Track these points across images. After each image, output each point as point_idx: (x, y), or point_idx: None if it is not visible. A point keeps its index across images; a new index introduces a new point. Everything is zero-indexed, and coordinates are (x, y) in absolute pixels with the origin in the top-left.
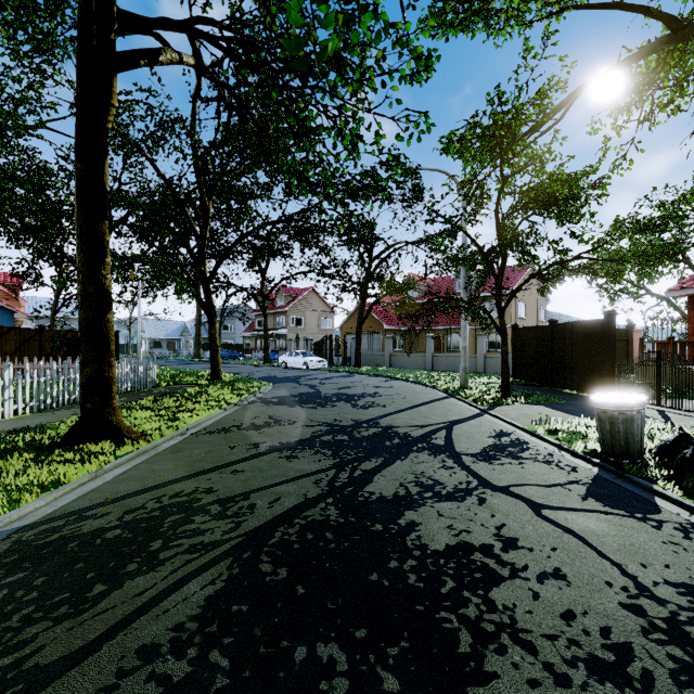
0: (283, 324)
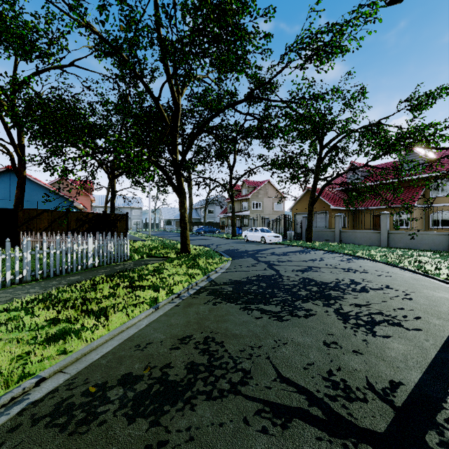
0: (246, 208)
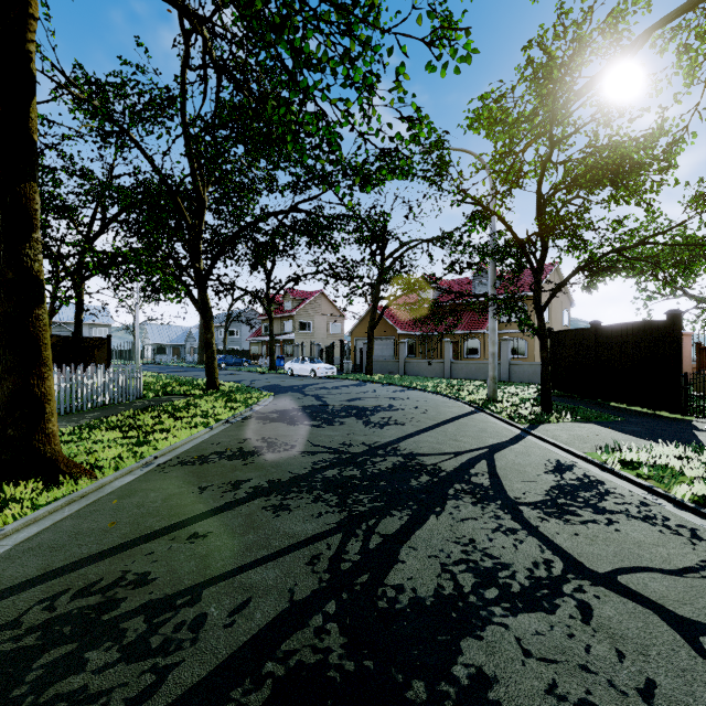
0: (290, 329)
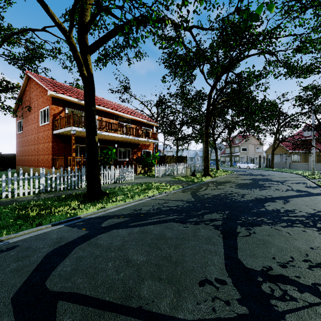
0: (237, 151)
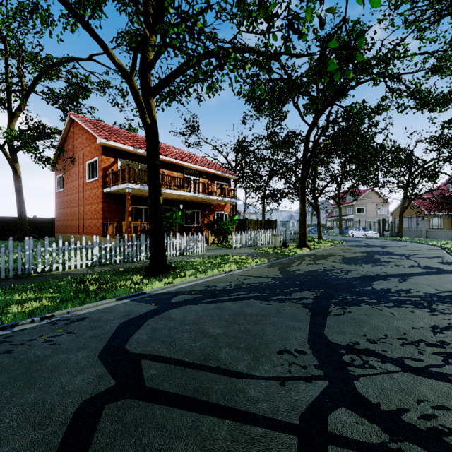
0: (351, 212)
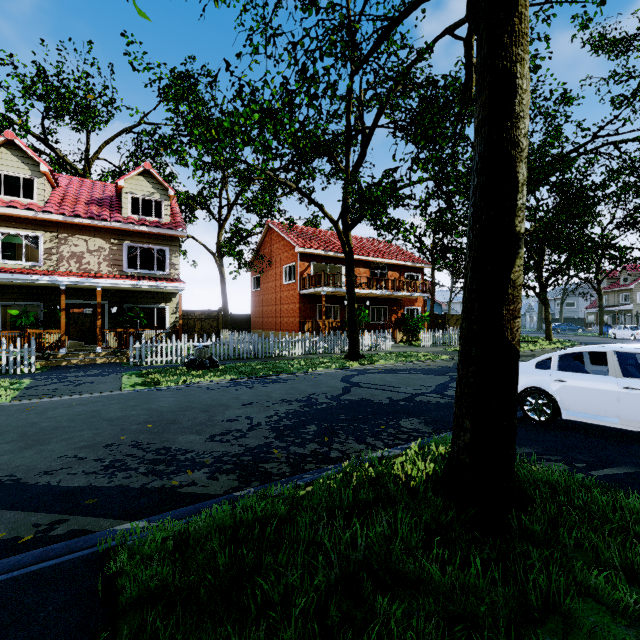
0: (627, 301)
